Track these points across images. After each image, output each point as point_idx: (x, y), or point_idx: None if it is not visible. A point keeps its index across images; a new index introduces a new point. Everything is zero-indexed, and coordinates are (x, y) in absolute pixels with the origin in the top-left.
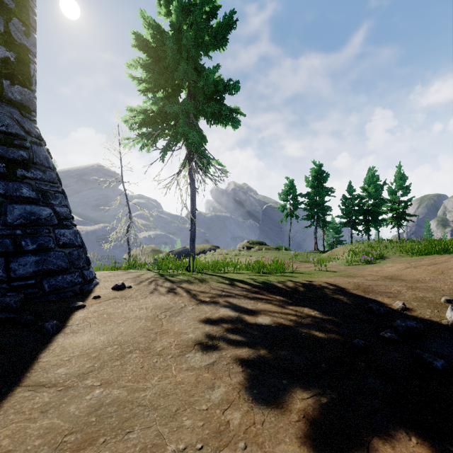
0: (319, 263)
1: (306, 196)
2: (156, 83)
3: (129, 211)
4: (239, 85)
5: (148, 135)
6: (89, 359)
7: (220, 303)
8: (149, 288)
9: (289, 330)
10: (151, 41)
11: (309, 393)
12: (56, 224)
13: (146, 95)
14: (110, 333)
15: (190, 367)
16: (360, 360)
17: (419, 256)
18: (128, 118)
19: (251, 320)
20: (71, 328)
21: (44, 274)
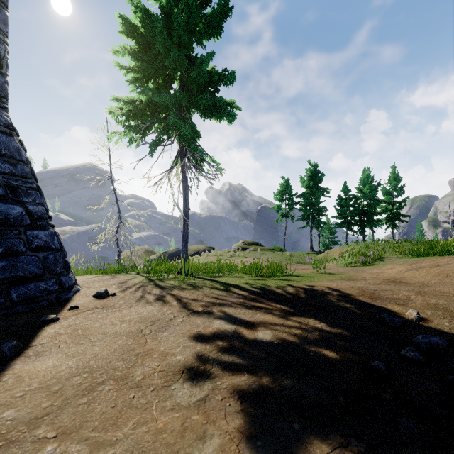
0: (316, 264)
1: (302, 196)
2: (145, 73)
3: (118, 211)
4: (235, 76)
5: (136, 128)
6: (48, 394)
7: (214, 313)
8: (136, 295)
9: (294, 348)
10: (140, 26)
11: (329, 445)
12: (29, 224)
13: (133, 83)
14: (81, 355)
15: (176, 404)
16: (384, 390)
17: (417, 257)
18: (114, 109)
19: (250, 335)
20: (35, 349)
21: (12, 281)
